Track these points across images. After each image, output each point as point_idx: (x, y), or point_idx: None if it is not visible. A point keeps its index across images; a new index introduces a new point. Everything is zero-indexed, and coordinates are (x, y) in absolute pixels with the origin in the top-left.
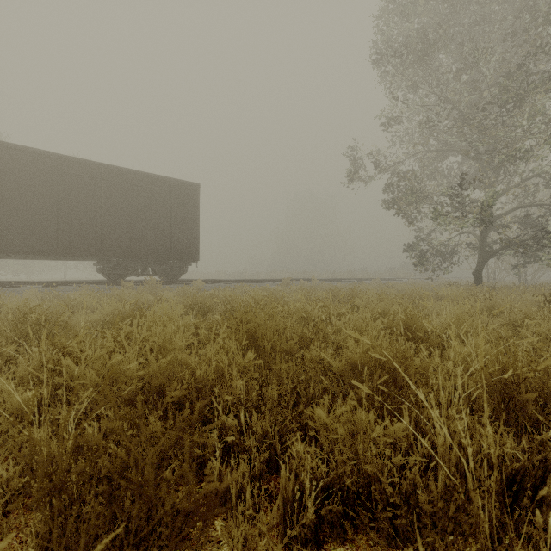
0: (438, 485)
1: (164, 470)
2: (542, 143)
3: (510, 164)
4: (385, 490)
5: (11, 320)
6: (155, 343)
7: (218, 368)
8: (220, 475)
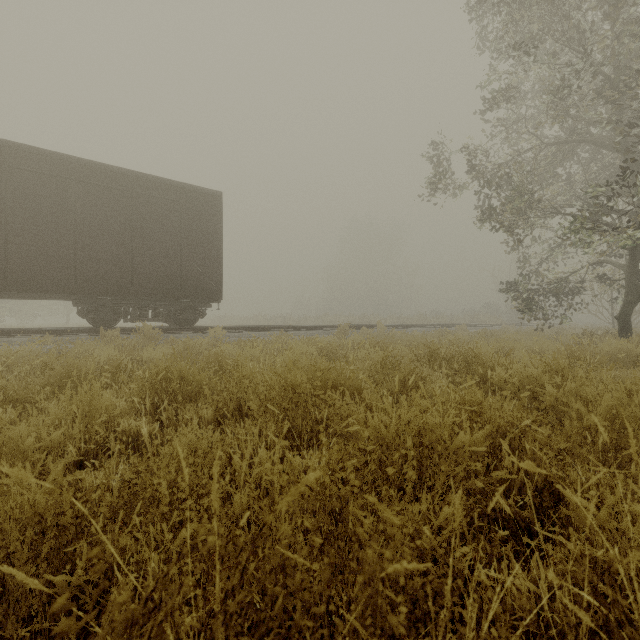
0: None
1: None
2: None
3: None
4: None
5: None
6: None
7: None
8: None
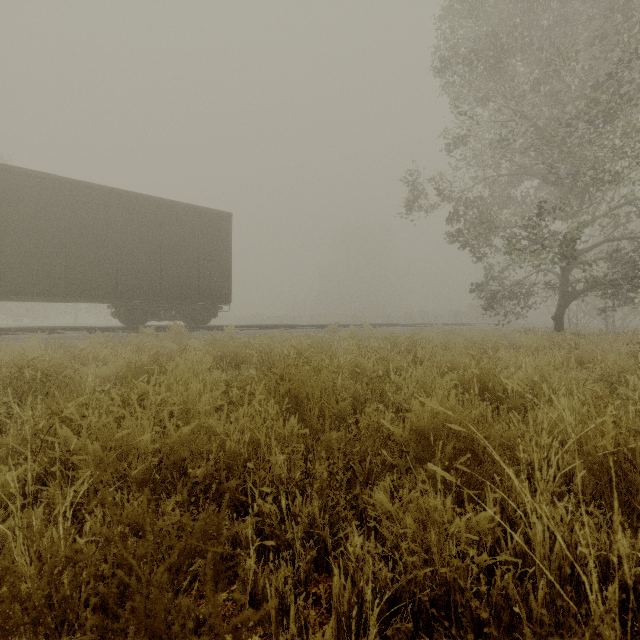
0: (538, 597)
1: (185, 572)
2: (636, 164)
3: (598, 189)
4: (468, 602)
5: (4, 376)
6: (175, 408)
7: (253, 439)
8: (256, 578)
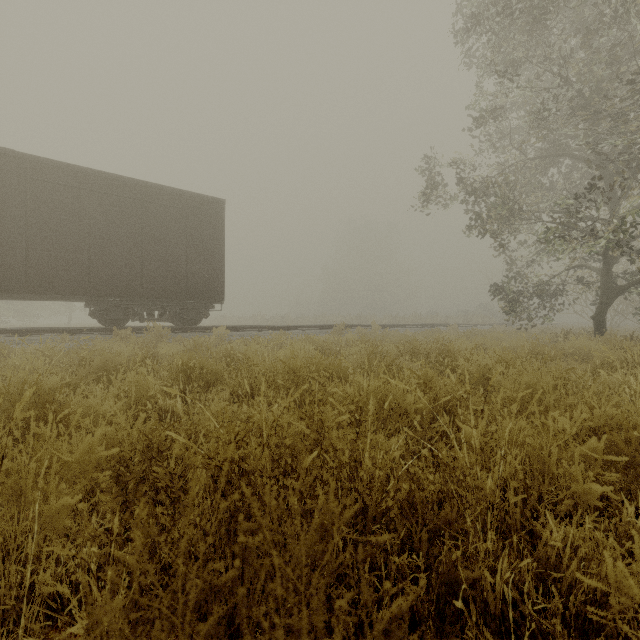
0: None
1: None
2: None
3: None
4: None
5: None
6: None
7: None
8: None
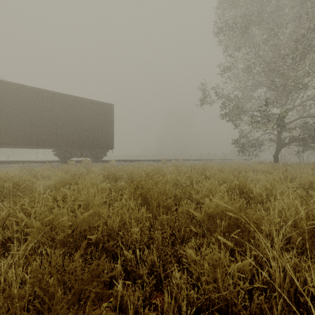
0: (278, 309)
1: (84, 292)
2: None
3: (296, 92)
4: (239, 311)
5: None
6: (81, 203)
7: (122, 219)
8: (122, 296)
